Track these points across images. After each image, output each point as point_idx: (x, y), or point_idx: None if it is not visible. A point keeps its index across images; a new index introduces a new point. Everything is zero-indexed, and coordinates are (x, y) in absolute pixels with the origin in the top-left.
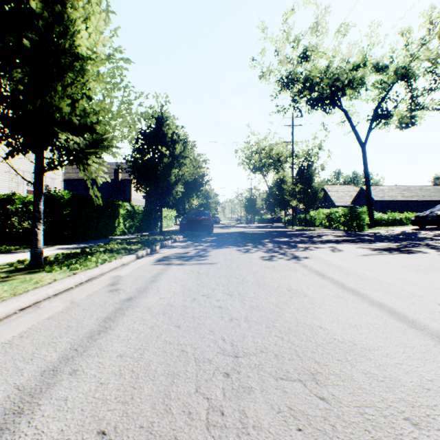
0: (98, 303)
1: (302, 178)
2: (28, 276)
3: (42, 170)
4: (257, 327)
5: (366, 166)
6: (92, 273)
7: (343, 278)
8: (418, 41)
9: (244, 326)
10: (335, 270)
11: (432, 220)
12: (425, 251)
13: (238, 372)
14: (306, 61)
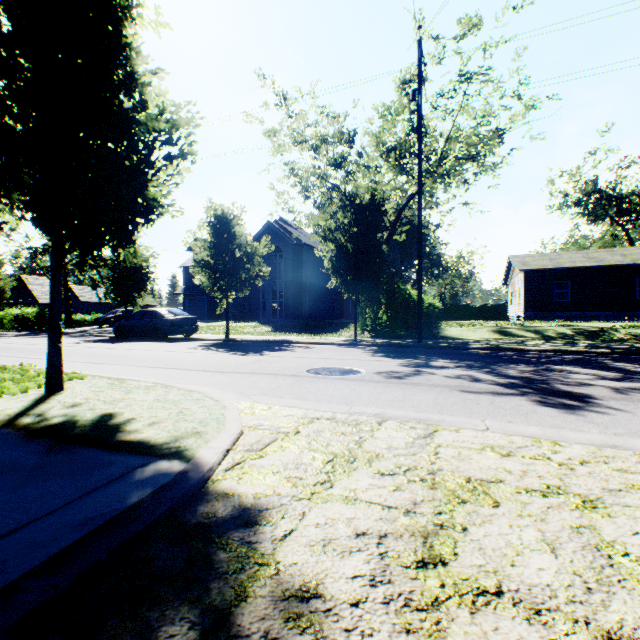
0: None
1: None
2: None
3: None
4: None
5: (66, 270)
6: None
7: None
8: None
9: None
10: None
11: (104, 321)
12: None
13: None
14: None
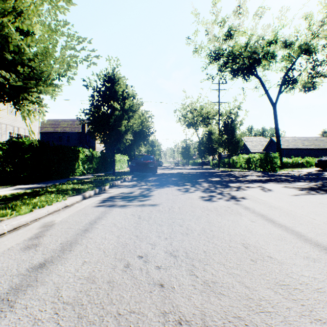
0: None
1: (227, 130)
2: None
3: None
4: None
5: (277, 121)
6: (20, 221)
7: (297, 226)
8: (317, 23)
9: None
10: (281, 214)
11: None
12: None
13: None
14: (230, 38)
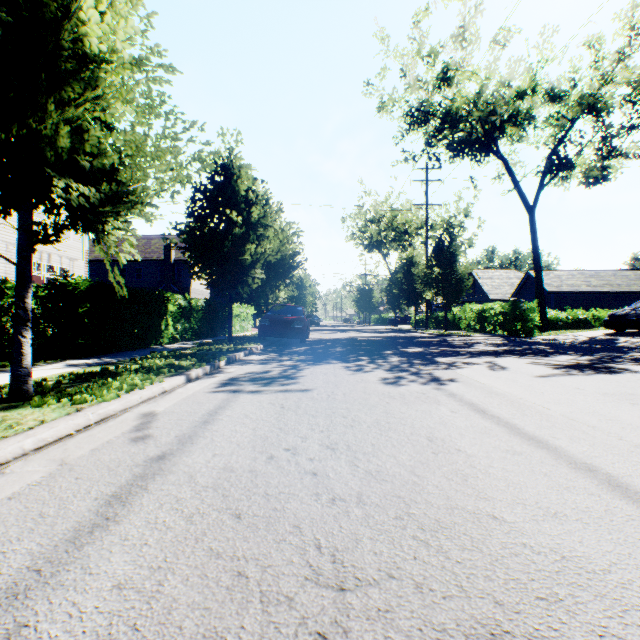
0: (106, 465)
1: (441, 258)
2: (1, 414)
3: (31, 241)
4: (380, 518)
5: (536, 240)
6: (108, 409)
7: (517, 417)
8: (612, 56)
9: (356, 515)
10: (502, 402)
11: (635, 320)
12: (635, 370)
13: (344, 633)
14: (448, 85)
